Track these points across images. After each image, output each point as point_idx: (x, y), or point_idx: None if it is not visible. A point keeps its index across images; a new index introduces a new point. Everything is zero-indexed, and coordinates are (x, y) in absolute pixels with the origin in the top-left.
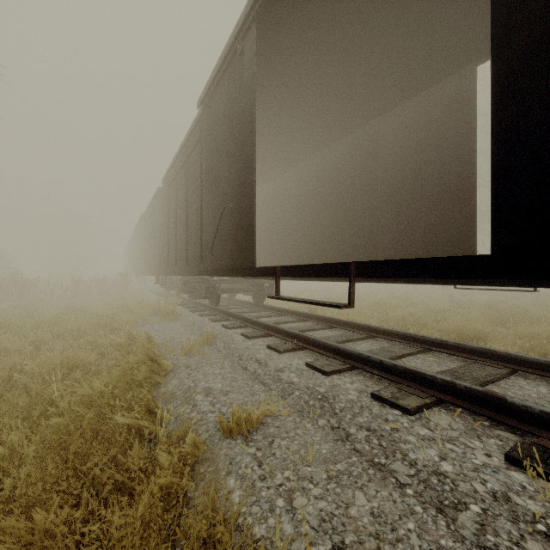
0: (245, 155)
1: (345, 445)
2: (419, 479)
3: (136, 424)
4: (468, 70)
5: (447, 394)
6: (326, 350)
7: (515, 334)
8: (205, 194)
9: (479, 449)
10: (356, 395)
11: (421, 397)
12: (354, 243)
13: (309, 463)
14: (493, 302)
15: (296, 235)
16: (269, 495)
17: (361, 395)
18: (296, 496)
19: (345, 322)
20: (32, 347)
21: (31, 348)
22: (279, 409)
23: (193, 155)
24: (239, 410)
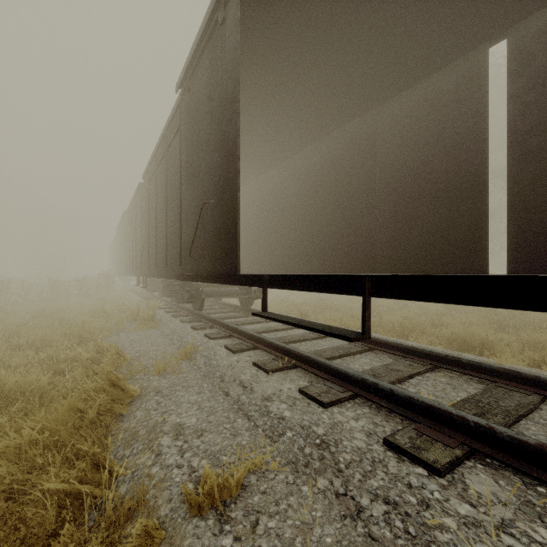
0: (227, 142)
1: (356, 527)
2: None
3: (74, 490)
4: (479, 51)
5: (482, 441)
6: (322, 370)
7: (518, 341)
8: (185, 189)
9: None
10: (364, 441)
11: (449, 446)
12: (349, 244)
13: None
14: None
15: (287, 235)
16: None
17: (370, 441)
18: None
19: None
20: None
21: None
22: (267, 460)
23: (173, 146)
24: (211, 475)
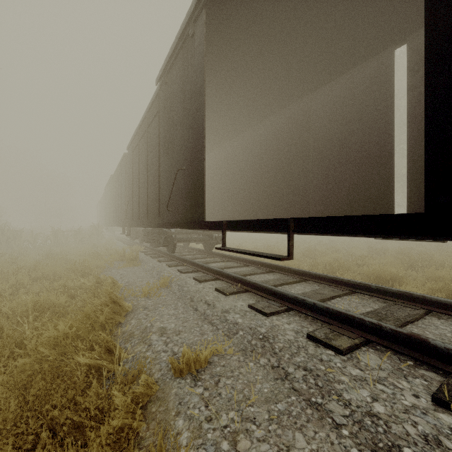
0: (196, 124)
1: (284, 384)
2: (354, 419)
3: (96, 364)
4: (387, 53)
5: (374, 334)
6: (266, 293)
7: (423, 277)
8: (163, 158)
9: (407, 389)
10: (293, 336)
11: (351, 338)
12: (289, 200)
13: (252, 403)
14: (403, 249)
15: (240, 193)
16: (215, 437)
17: (297, 336)
18: (239, 438)
19: (282, 267)
20: (11, 290)
21: (11, 291)
22: (225, 348)
23: (153, 125)
24: (188, 351)
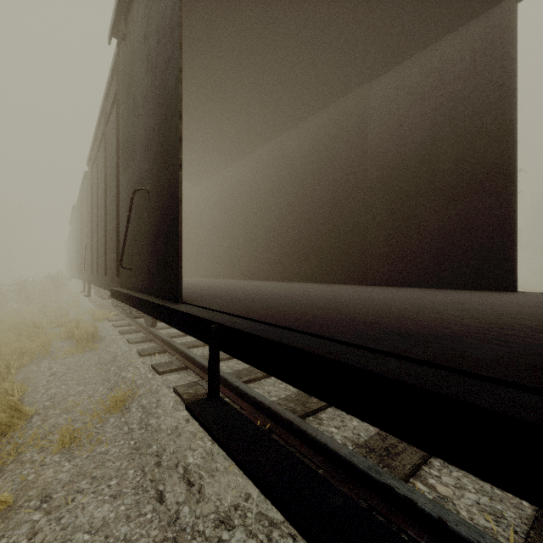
0: (165, 94)
1: None
2: None
3: None
4: (504, 7)
5: None
6: (311, 446)
7: None
8: (121, 173)
9: None
10: None
11: None
12: (333, 248)
13: None
14: None
15: (259, 235)
16: None
17: None
18: None
19: None
20: None
21: None
22: None
23: (111, 120)
24: None
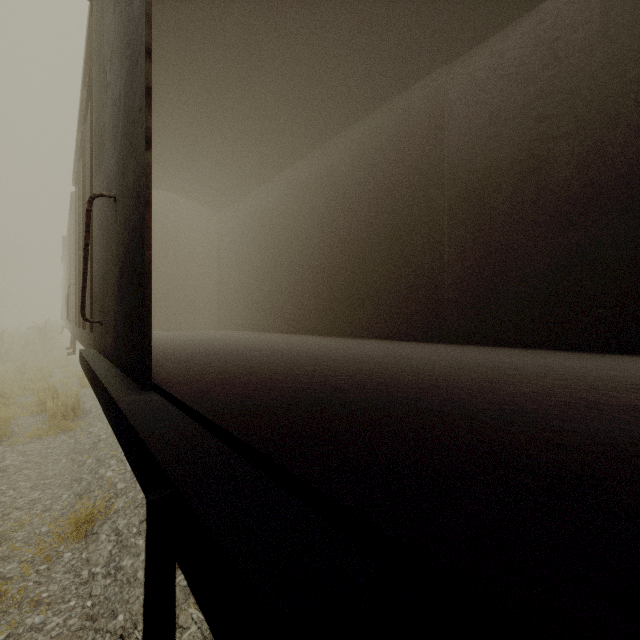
0: (130, 25)
1: None
2: None
3: None
4: None
5: None
6: None
7: None
8: (94, 182)
9: None
10: None
11: None
12: (397, 292)
13: None
14: None
15: (297, 276)
16: None
17: None
18: None
19: None
20: None
21: None
22: None
23: (89, 112)
24: None
